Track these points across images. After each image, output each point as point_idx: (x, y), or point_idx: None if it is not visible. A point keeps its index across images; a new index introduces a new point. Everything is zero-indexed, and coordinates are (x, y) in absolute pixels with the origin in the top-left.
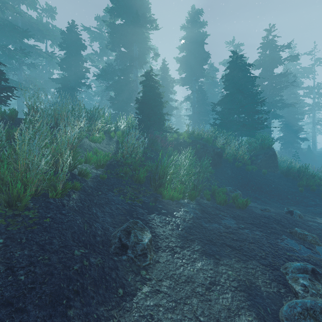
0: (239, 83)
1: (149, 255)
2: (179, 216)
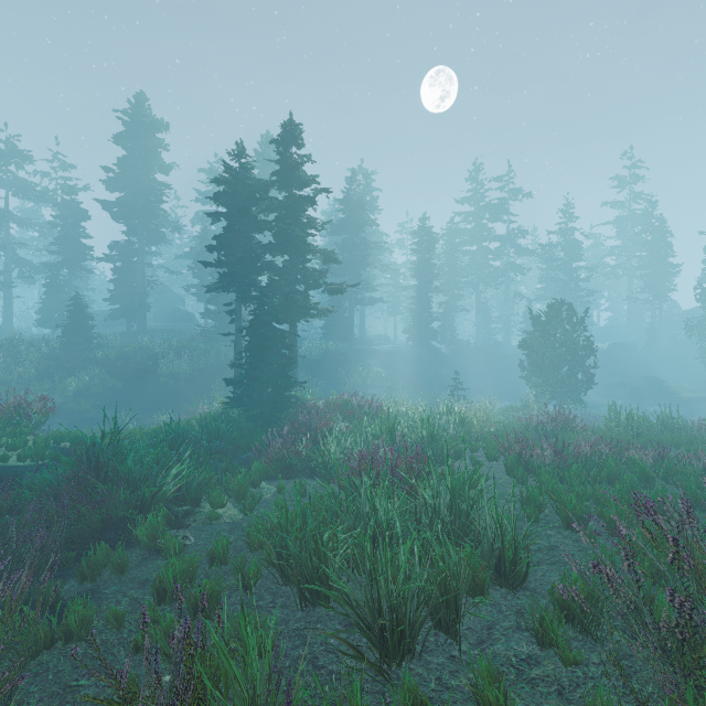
0: None
1: None
2: None
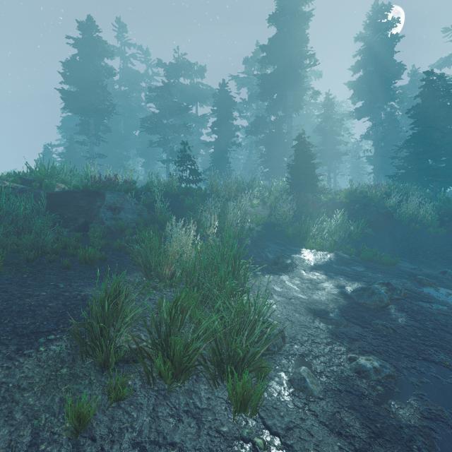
0: (434, 116)
1: (289, 268)
2: (315, 259)
